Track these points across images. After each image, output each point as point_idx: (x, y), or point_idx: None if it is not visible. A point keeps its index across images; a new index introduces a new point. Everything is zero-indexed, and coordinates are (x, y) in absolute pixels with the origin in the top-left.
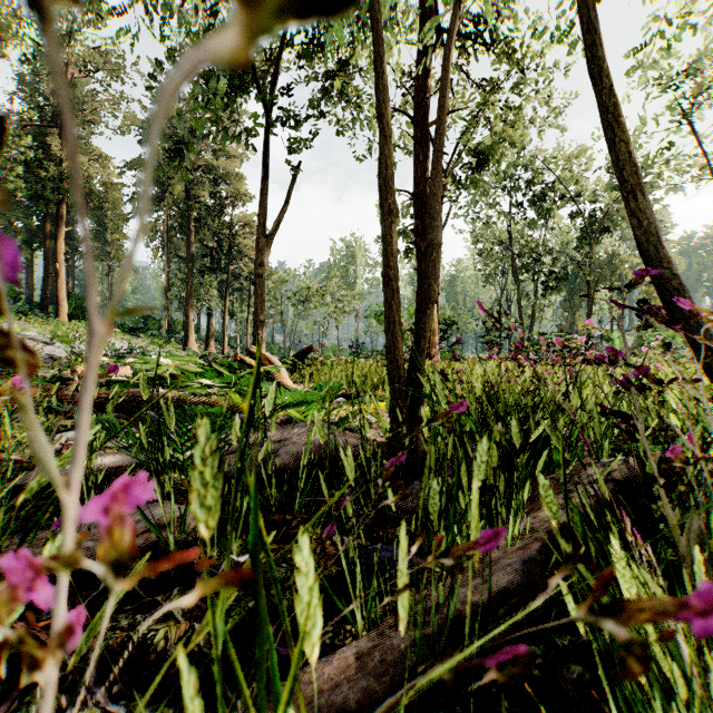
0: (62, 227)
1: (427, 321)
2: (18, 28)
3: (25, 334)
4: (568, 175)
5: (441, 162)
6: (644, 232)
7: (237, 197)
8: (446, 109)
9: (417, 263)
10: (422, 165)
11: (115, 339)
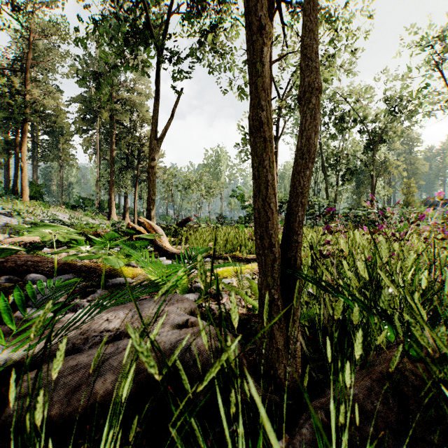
0: (25, 138)
1: (306, 184)
2: None
3: None
4: (358, 106)
5: None
6: None
7: (143, 120)
8: None
9: None
10: None
11: (60, 212)
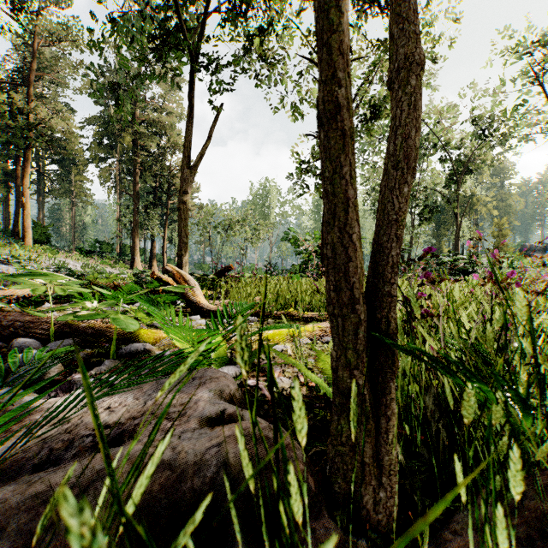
0: (28, 168)
1: (403, 207)
2: None
3: None
4: (439, 129)
5: None
6: None
7: (174, 146)
8: None
9: None
10: None
11: (71, 259)
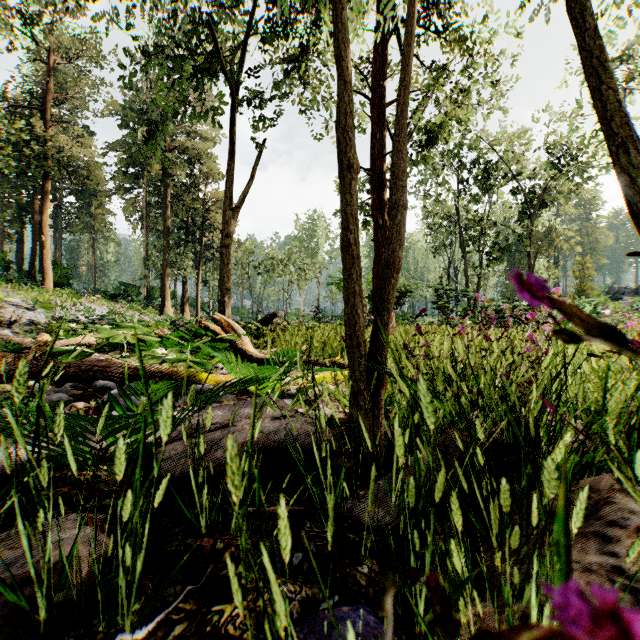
0: (48, 202)
1: (391, 291)
2: (6, 18)
3: (8, 301)
4: (510, 156)
5: (406, 115)
6: (636, 191)
7: (209, 175)
8: (410, 59)
9: (374, 234)
10: (379, 143)
11: (96, 304)
